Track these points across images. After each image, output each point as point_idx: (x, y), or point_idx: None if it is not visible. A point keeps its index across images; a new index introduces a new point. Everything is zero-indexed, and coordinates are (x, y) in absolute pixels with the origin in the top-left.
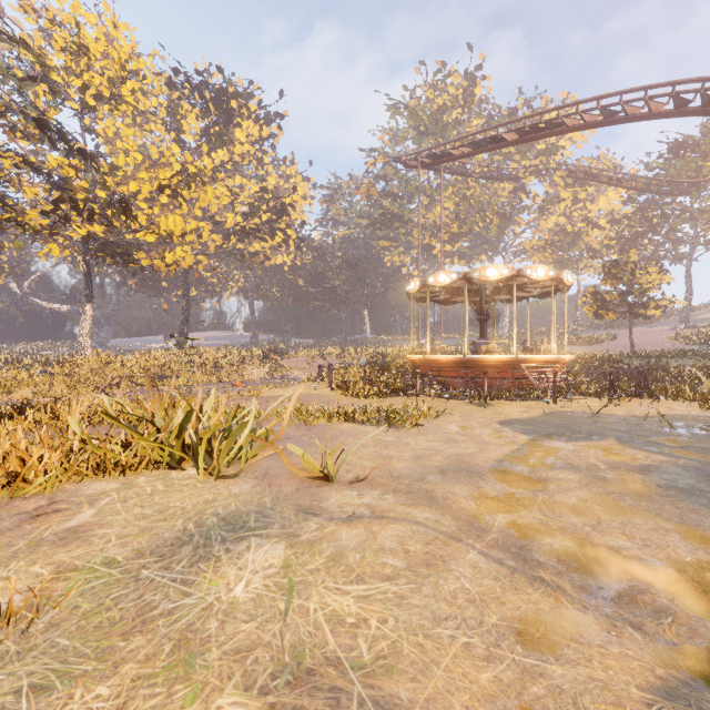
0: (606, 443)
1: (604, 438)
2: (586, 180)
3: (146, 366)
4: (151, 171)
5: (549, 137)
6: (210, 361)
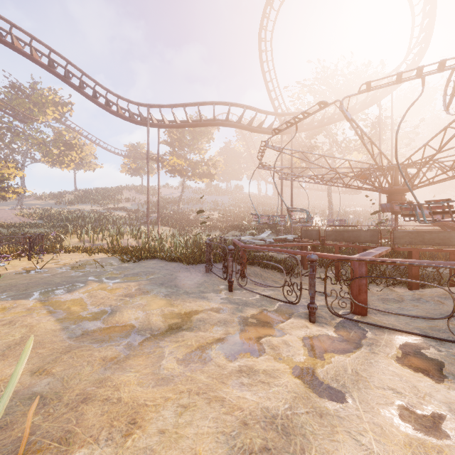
0: (94, 285)
1: (86, 282)
2: None
3: None
4: None
5: None
6: None
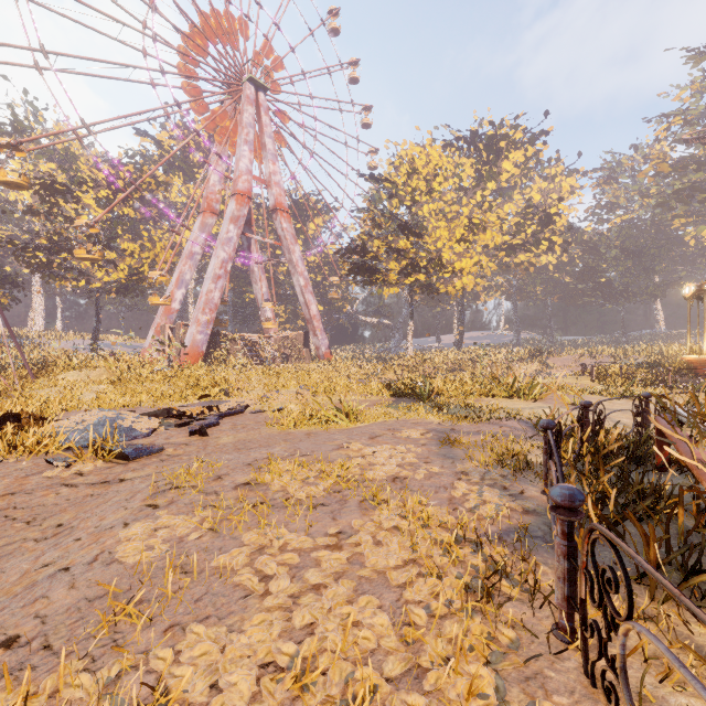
0: None
1: None
2: None
3: (443, 362)
4: (449, 230)
5: None
6: (484, 359)
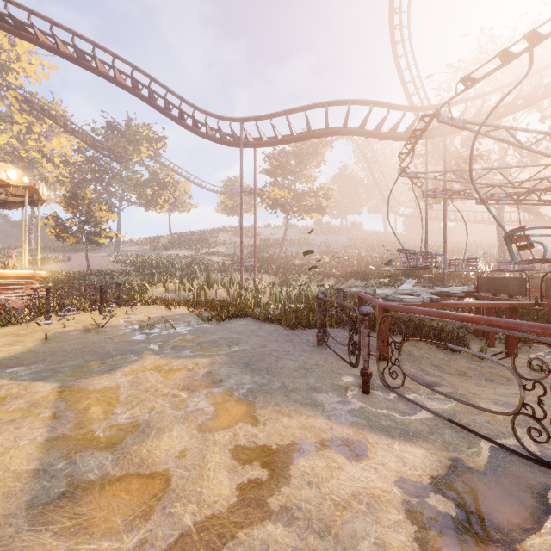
0: (149, 359)
1: (141, 354)
2: (43, 115)
3: None
4: None
5: (16, 35)
6: None
